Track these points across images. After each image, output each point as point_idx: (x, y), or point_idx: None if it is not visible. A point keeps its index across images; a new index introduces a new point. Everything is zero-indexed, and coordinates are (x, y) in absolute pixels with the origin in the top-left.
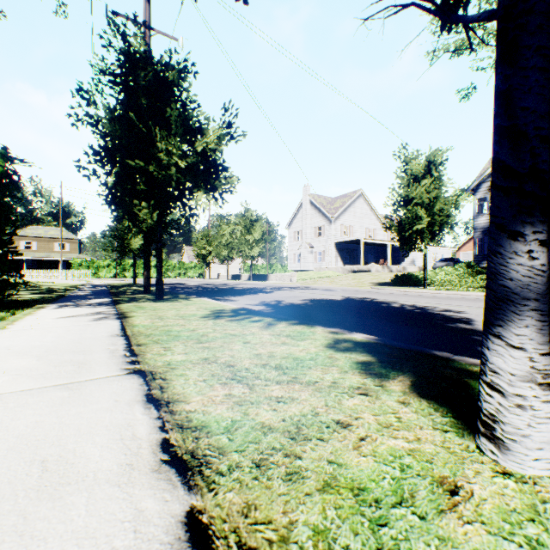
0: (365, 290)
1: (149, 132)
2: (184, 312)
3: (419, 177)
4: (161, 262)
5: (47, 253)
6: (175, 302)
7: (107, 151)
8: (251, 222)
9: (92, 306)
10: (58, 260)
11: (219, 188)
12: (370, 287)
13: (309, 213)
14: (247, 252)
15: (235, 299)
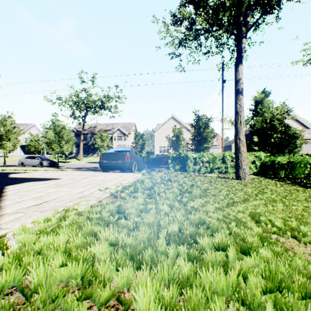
0: None
1: None
2: None
3: (33, 140)
4: None
5: None
6: None
7: None
8: None
9: None
10: None
11: None
12: None
13: None
14: None
15: None
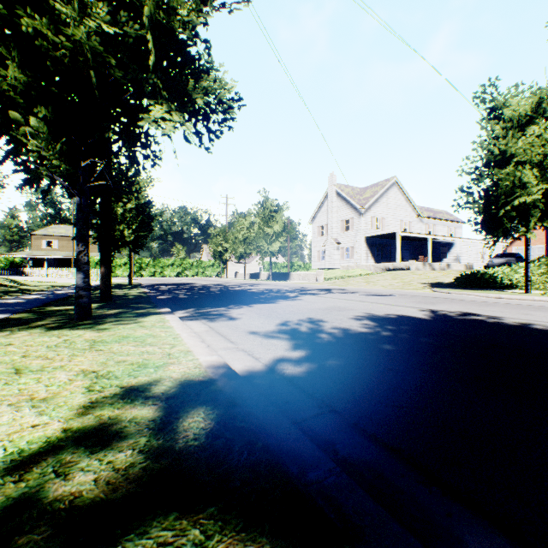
0: (431, 294)
1: None
2: None
3: (523, 123)
4: (87, 247)
5: (68, 252)
6: (94, 329)
7: None
8: (270, 213)
9: None
10: None
11: (198, 102)
12: (432, 290)
13: (335, 205)
14: (266, 247)
15: (235, 314)
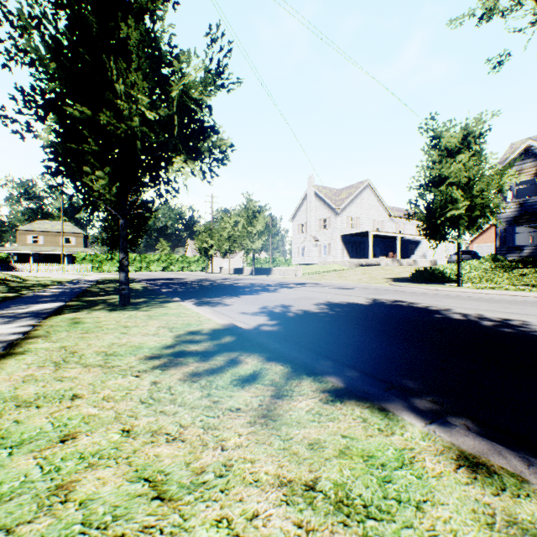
0: (385, 287)
1: (105, 72)
2: (127, 338)
3: (454, 152)
4: (127, 254)
5: (53, 248)
6: (141, 310)
7: (44, 97)
8: (253, 213)
9: (10, 319)
10: (64, 254)
11: (205, 154)
12: (389, 284)
13: (314, 205)
14: (249, 245)
15: (228, 302)
